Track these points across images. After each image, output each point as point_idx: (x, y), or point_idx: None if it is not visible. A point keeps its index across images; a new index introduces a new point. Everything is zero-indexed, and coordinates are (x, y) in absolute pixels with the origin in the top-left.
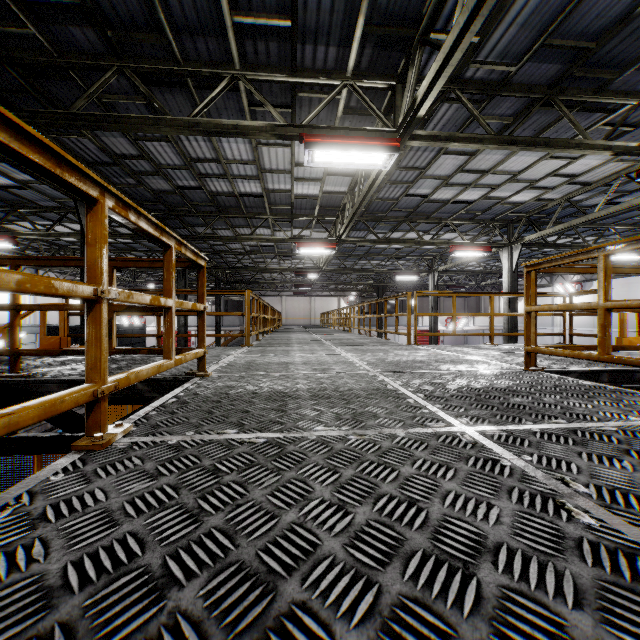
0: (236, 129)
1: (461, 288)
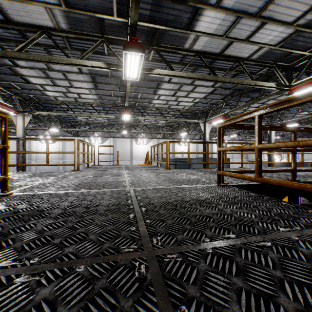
0: None
1: None
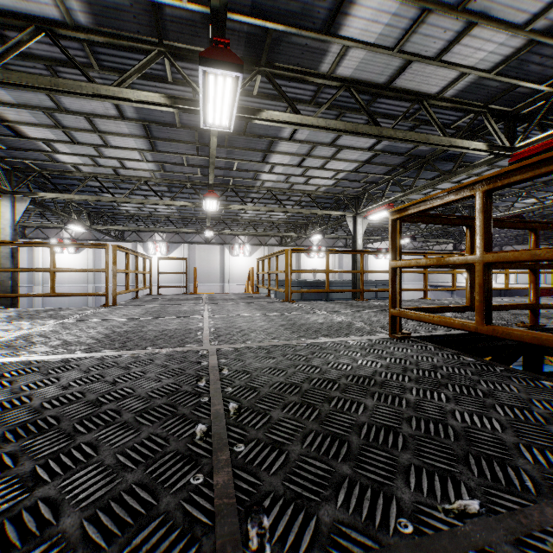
0: None
1: None
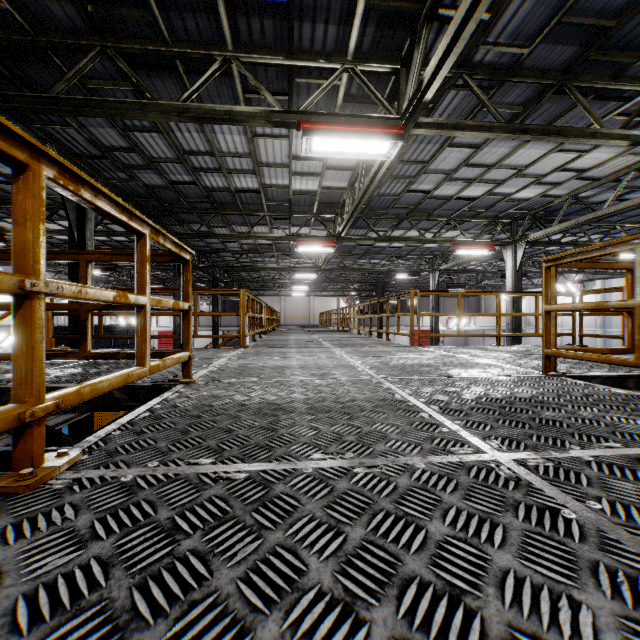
0: (229, 115)
1: (462, 288)
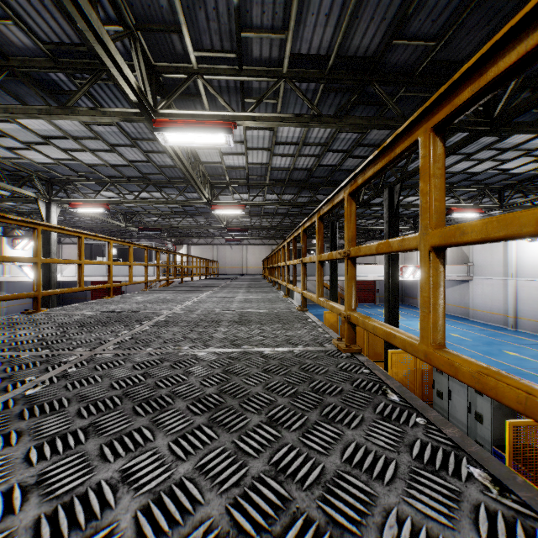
0: None
1: None
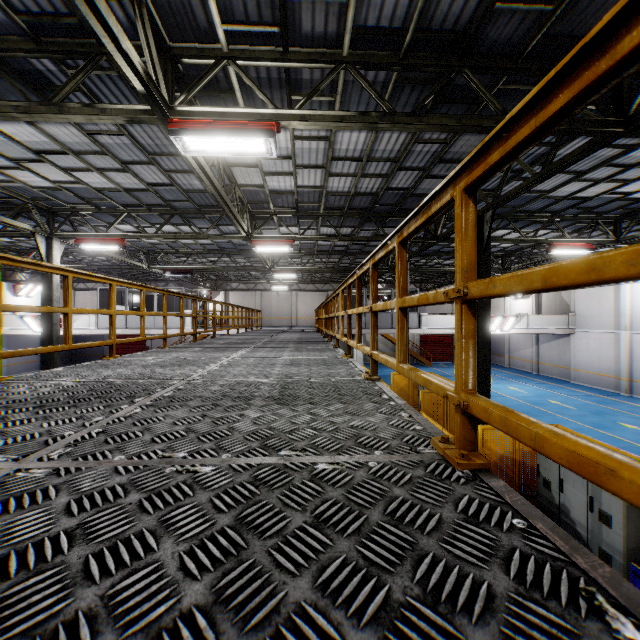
0: None
1: None
